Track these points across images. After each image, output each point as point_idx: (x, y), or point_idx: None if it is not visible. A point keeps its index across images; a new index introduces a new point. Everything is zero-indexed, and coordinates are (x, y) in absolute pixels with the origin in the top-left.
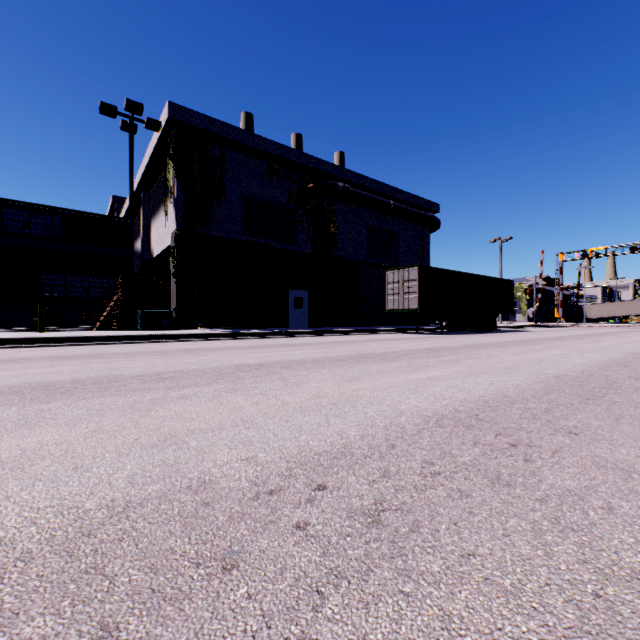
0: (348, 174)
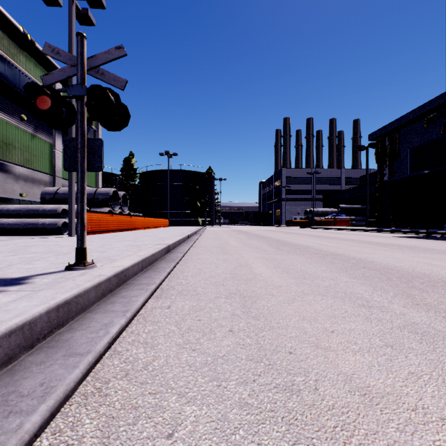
0: None
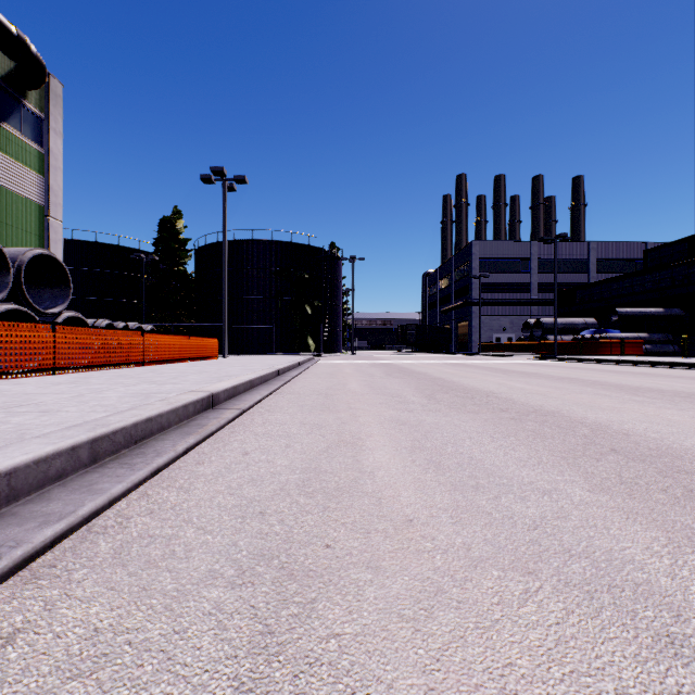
0: None
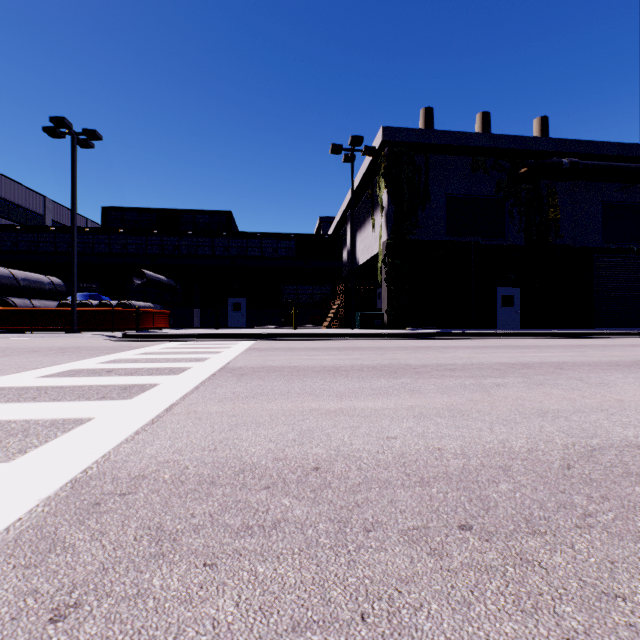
0: (575, 145)
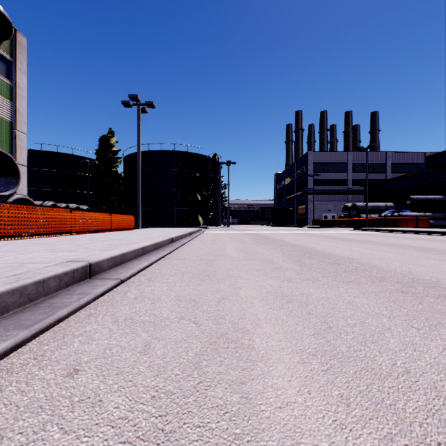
0: None
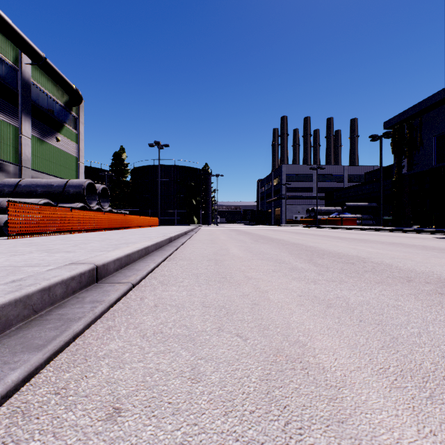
0: None
